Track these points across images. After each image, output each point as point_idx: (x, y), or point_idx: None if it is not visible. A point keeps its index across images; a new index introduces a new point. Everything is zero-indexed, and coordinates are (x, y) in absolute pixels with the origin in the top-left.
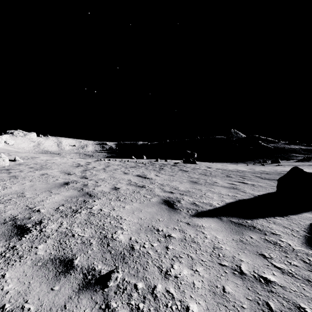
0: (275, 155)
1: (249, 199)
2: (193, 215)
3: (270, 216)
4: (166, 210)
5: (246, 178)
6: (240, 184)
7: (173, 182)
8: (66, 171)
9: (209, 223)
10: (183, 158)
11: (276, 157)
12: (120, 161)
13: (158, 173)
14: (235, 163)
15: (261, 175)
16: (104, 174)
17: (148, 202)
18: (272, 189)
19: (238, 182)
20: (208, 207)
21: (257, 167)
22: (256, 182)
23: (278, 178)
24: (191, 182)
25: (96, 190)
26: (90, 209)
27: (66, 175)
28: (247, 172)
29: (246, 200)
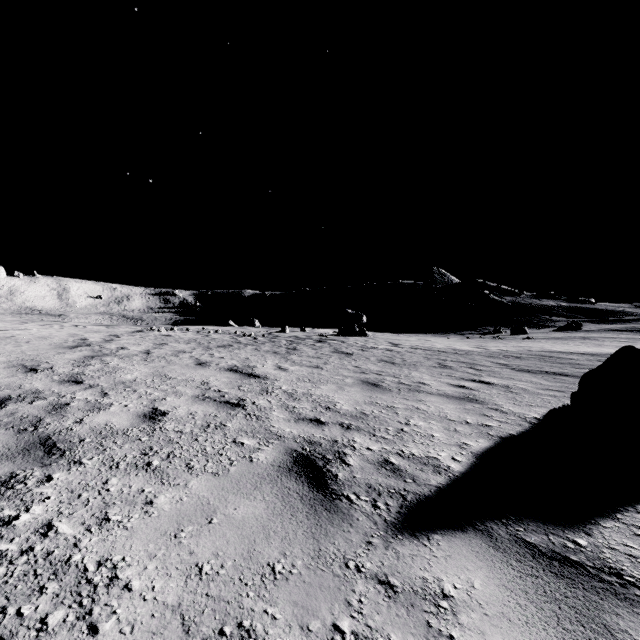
0: (515, 318)
1: (525, 433)
2: (397, 526)
3: (623, 505)
4: (302, 507)
5: (483, 370)
6: (478, 387)
7: (320, 386)
8: (30, 361)
9: (461, 567)
10: (339, 325)
11: (518, 322)
12: (199, 331)
13: (283, 360)
14: (441, 334)
15: (508, 361)
16: (140, 368)
17: (245, 469)
18: (556, 400)
19: (472, 381)
20: (432, 477)
21: (490, 344)
22: (509, 380)
23: (546, 367)
24: (366, 385)
25: (86, 425)
26: (3, 528)
27: (20, 373)
28: (476, 354)
29: (518, 438)
